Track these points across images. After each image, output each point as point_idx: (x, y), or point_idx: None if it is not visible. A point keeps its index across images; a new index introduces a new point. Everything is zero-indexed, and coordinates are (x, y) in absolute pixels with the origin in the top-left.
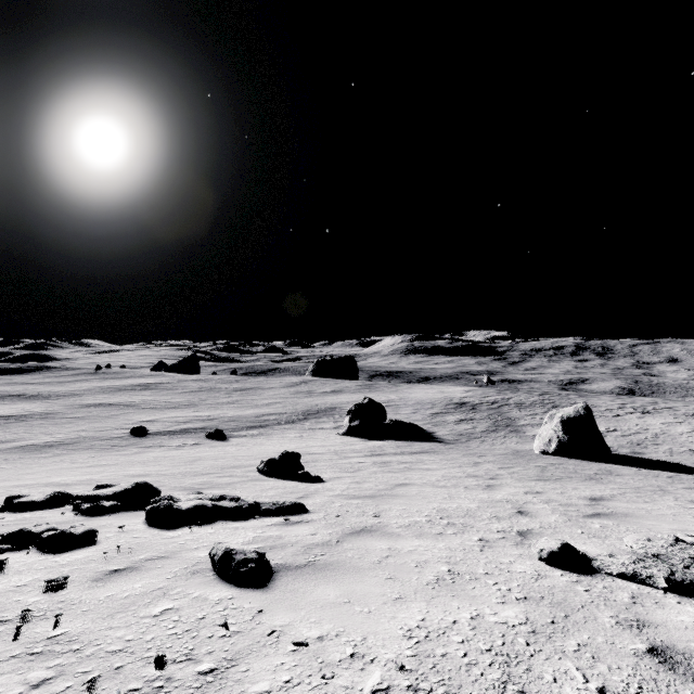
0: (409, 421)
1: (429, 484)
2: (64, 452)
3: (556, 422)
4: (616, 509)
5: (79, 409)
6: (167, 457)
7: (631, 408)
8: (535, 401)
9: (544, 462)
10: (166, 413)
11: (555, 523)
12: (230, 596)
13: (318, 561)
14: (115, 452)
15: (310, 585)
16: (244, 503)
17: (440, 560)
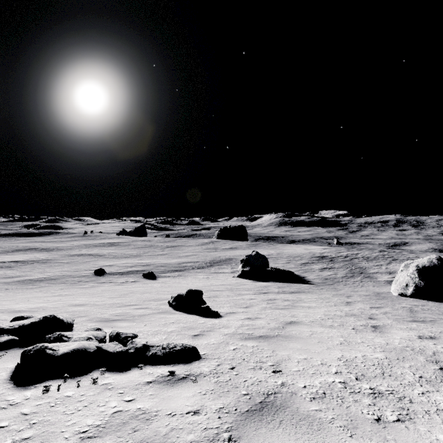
0: (285, 268)
1: (317, 323)
2: (46, 285)
3: (412, 270)
4: None
5: (68, 257)
6: (111, 290)
7: None
8: (377, 256)
9: (407, 303)
10: (120, 261)
11: None
12: None
13: None
14: (78, 286)
15: None
16: (131, 346)
17: None
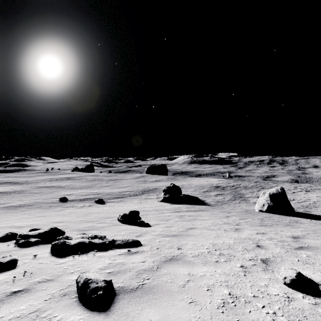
0: (192, 195)
1: (205, 228)
2: (26, 209)
3: (267, 196)
4: (309, 244)
5: (37, 189)
6: (75, 212)
7: (300, 189)
8: (252, 185)
9: (262, 216)
10: (77, 191)
11: (280, 253)
12: (81, 320)
13: (145, 284)
14: (50, 210)
15: (138, 308)
16: (106, 240)
17: (222, 283)
